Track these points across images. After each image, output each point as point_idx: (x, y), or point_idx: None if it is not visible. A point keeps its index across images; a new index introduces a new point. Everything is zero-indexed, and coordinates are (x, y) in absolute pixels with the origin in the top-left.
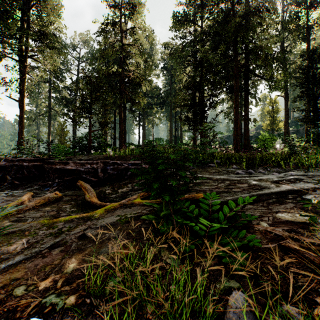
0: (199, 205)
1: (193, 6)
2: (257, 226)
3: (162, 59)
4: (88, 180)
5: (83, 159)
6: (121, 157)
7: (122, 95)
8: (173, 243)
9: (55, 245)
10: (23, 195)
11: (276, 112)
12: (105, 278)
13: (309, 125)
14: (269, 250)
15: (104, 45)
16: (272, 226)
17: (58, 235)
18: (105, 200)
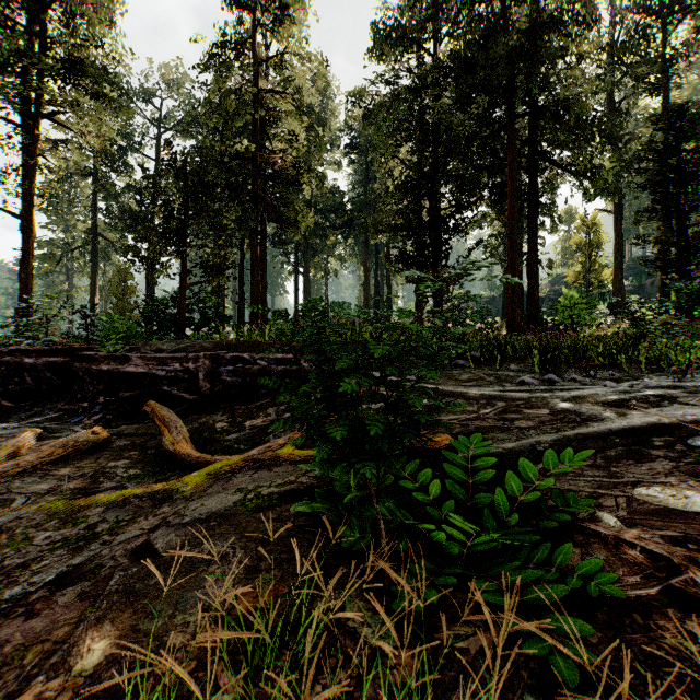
0: (439, 463)
1: (416, 10)
2: (594, 527)
3: (348, 128)
4: (175, 399)
5: (166, 350)
6: (253, 344)
7: (258, 205)
8: (376, 575)
9: (68, 576)
10: (18, 434)
11: (596, 246)
12: (187, 695)
13: (668, 275)
14: (639, 600)
15: (217, 94)
16: (631, 524)
17: (82, 544)
18: (213, 447)
